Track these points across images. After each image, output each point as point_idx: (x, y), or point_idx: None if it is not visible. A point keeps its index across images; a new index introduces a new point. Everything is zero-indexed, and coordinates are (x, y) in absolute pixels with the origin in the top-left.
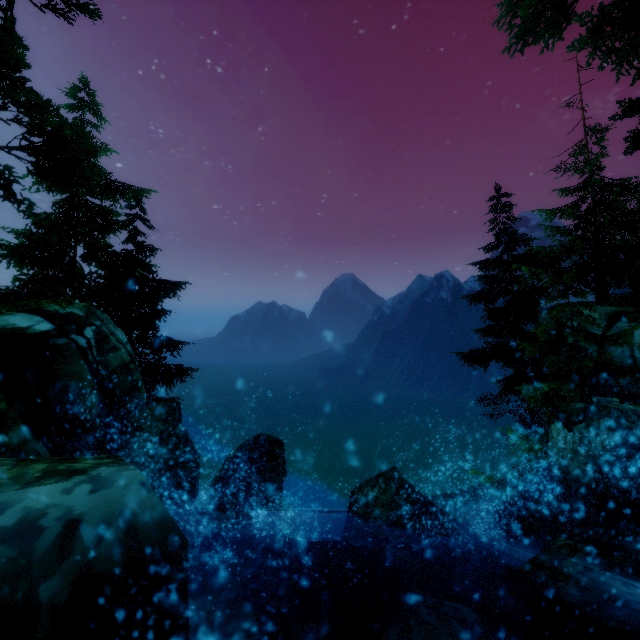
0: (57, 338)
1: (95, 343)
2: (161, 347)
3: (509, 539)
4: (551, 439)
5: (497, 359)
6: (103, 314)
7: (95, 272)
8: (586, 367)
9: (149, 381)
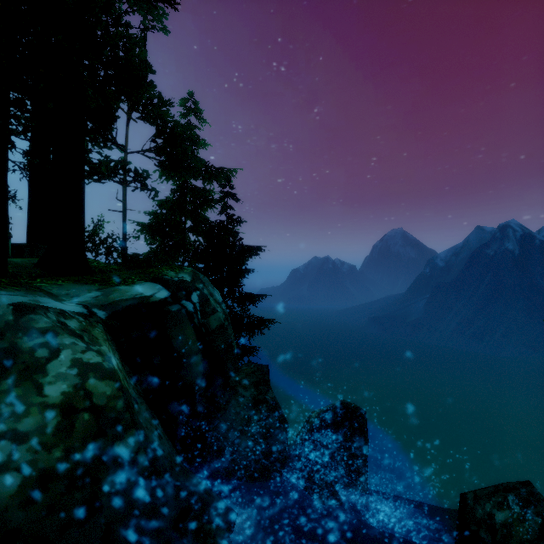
0: (171, 305)
1: (199, 307)
2: (245, 301)
3: None
4: None
5: None
6: (204, 277)
7: (198, 240)
8: None
9: (236, 328)
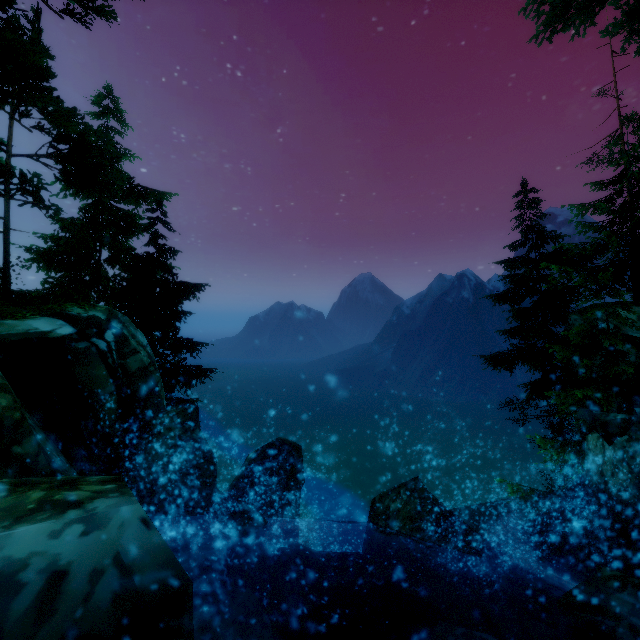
0: (78, 342)
1: (115, 346)
2: (181, 348)
3: (541, 558)
4: (587, 451)
5: (524, 362)
6: (124, 317)
7: (119, 275)
8: (623, 372)
9: (170, 382)
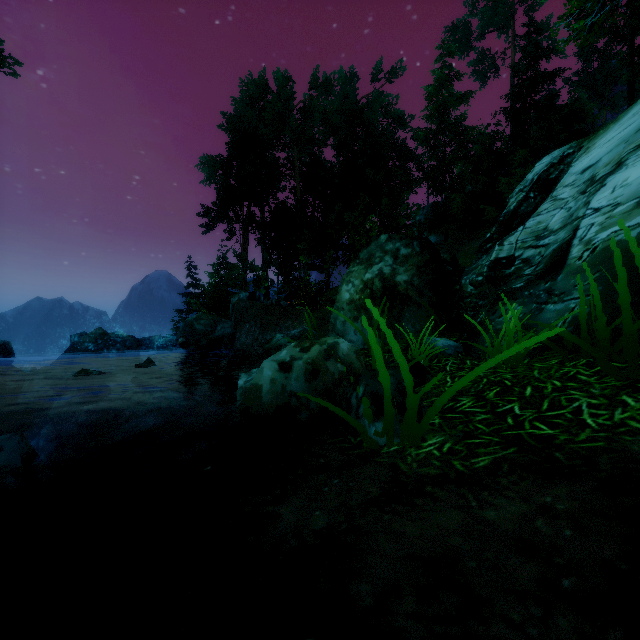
0: None
1: None
2: None
3: None
4: None
5: None
6: None
7: None
8: None
9: None
